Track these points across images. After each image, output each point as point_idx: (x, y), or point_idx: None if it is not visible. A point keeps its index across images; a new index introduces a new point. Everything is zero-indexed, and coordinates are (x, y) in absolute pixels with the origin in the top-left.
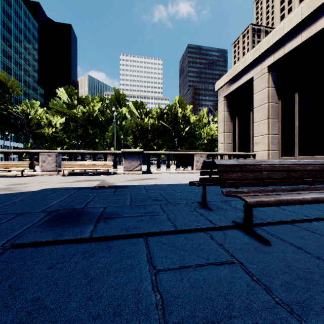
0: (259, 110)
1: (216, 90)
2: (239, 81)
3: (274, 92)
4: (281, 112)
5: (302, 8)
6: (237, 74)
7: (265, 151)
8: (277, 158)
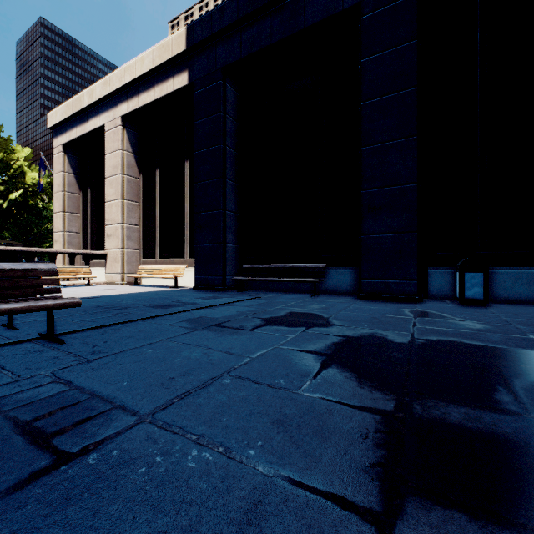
0: (112, 182)
1: (50, 127)
2: (86, 124)
3: (133, 161)
4: (143, 192)
5: (154, 52)
6: (82, 110)
7: (119, 249)
8: (137, 261)
